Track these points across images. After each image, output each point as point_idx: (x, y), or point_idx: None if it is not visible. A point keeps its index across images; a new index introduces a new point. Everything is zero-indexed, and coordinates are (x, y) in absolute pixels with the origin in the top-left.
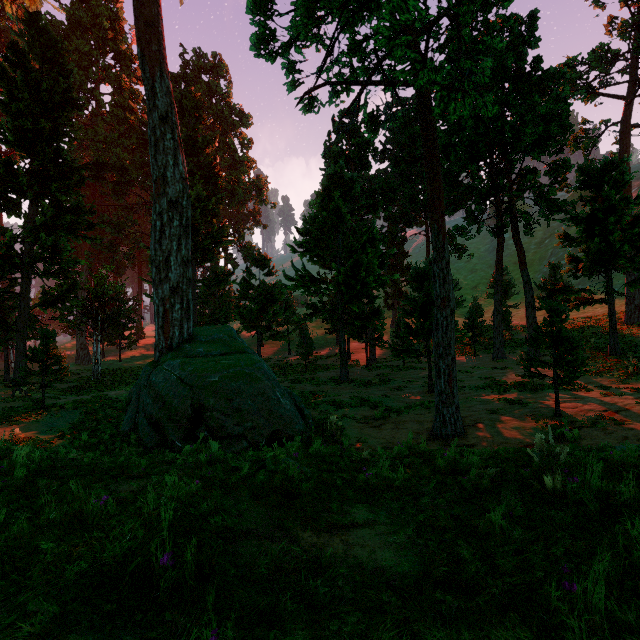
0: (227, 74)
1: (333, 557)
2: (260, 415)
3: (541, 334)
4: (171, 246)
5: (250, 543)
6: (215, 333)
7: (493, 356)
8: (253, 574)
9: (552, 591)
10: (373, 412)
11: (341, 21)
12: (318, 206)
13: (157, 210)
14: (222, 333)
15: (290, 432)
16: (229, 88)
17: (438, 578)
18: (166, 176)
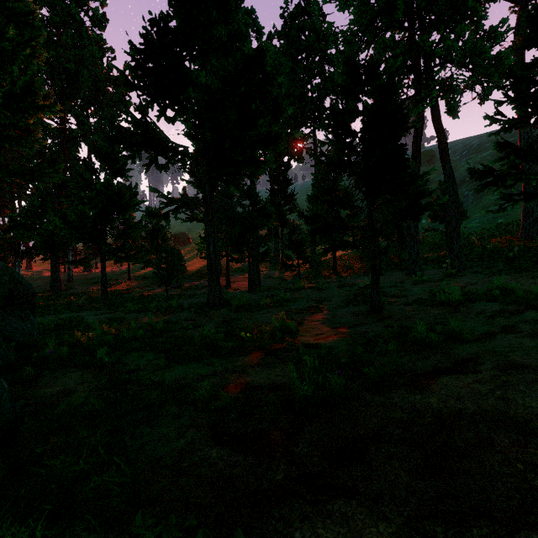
0: None
1: None
2: None
3: None
4: None
5: None
6: None
7: (408, 271)
8: None
9: None
10: (276, 370)
11: None
12: (170, 16)
13: None
14: None
15: None
16: None
17: None
18: None
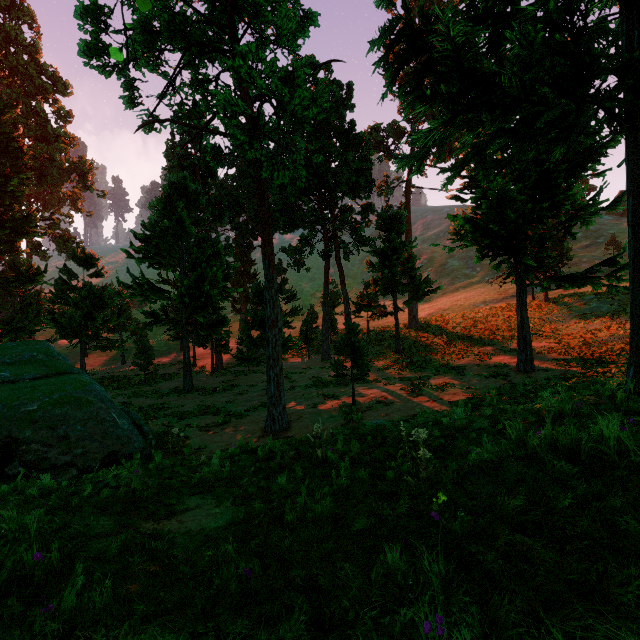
0: (33, 22)
1: (170, 531)
2: (93, 439)
3: (343, 345)
4: None
5: (101, 541)
6: (25, 352)
7: (322, 357)
8: (107, 556)
9: (288, 506)
10: (216, 419)
11: (183, 58)
12: (159, 212)
13: None
14: (36, 351)
15: (128, 451)
16: (37, 42)
17: (237, 521)
18: None
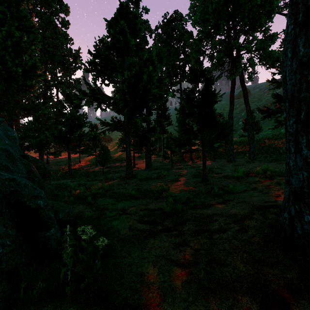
0: None
1: None
2: None
3: None
4: None
5: None
6: None
7: (228, 159)
8: None
9: None
10: (159, 204)
11: None
12: (108, 36)
13: None
14: None
15: None
16: None
17: None
18: None
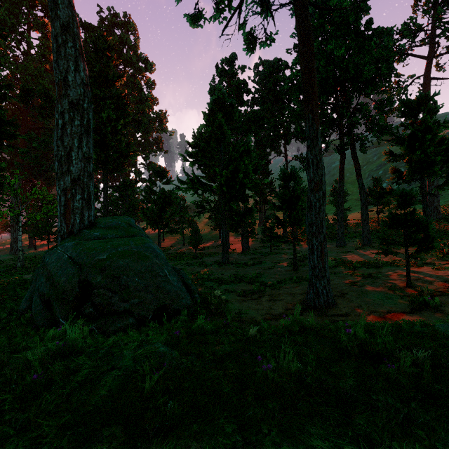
0: (135, 31)
1: None
2: (147, 291)
3: (396, 216)
4: (72, 142)
5: None
6: (114, 221)
7: (337, 243)
8: None
9: None
10: (251, 287)
11: None
12: (205, 125)
13: (59, 110)
14: (120, 221)
15: (177, 306)
16: (136, 40)
17: None
18: (67, 79)
